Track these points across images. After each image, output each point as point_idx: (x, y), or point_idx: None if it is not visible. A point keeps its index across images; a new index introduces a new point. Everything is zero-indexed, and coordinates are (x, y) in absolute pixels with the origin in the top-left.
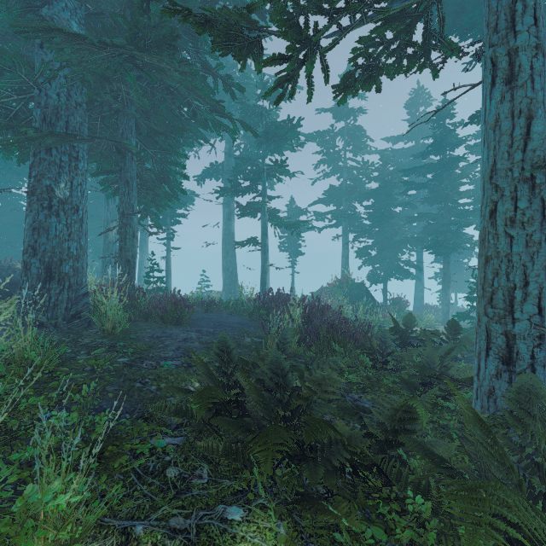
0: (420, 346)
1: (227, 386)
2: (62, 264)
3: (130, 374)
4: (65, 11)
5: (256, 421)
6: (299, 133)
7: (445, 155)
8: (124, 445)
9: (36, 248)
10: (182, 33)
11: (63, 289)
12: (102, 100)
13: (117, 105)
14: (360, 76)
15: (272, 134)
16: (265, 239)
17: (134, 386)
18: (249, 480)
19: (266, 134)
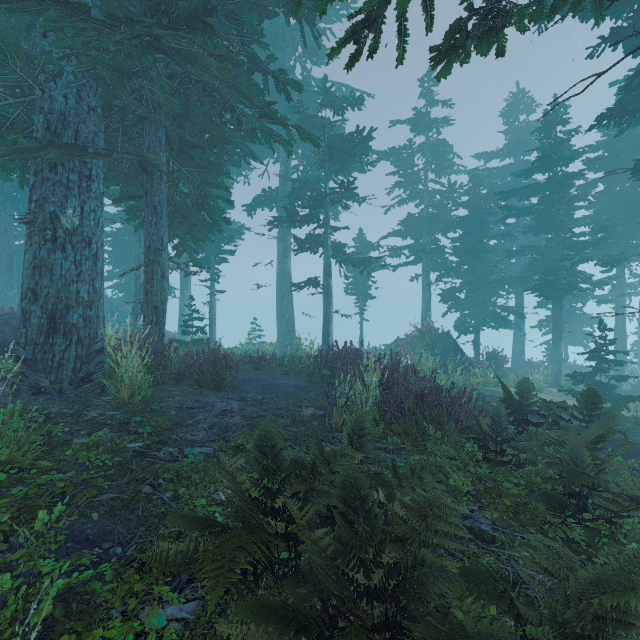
0: (541, 424)
1: (271, 511)
2: (69, 312)
3: (139, 471)
4: None
5: (317, 584)
6: (370, 148)
7: (556, 172)
8: (90, 632)
9: (37, 292)
10: (223, 18)
11: (70, 345)
12: (123, 104)
13: (141, 110)
14: (474, 29)
15: (337, 149)
16: (328, 279)
17: (140, 492)
18: None
19: (329, 149)
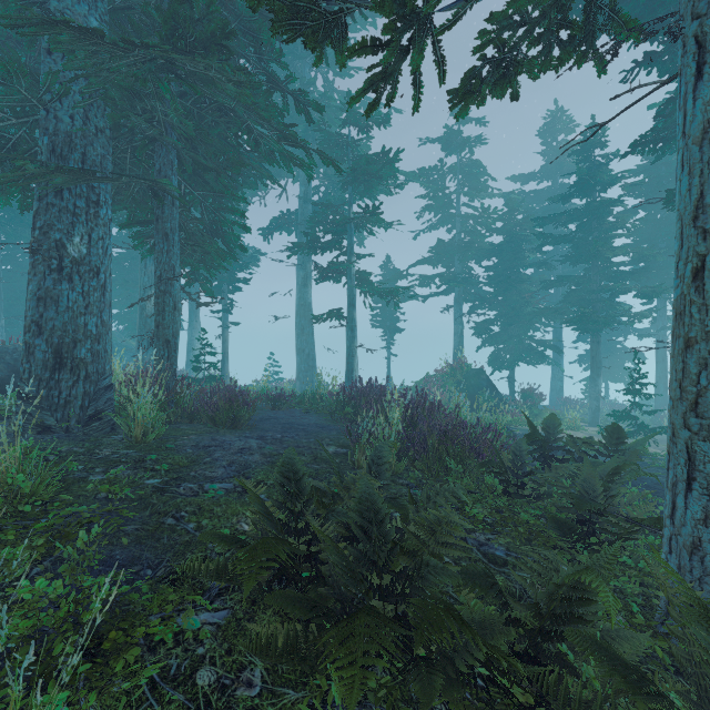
0: (567, 460)
1: (294, 531)
2: (76, 346)
3: (161, 505)
4: (81, 4)
5: (337, 589)
6: (397, 170)
7: (594, 198)
8: (134, 630)
9: (41, 325)
10: (239, 34)
11: (78, 381)
12: (132, 124)
13: (152, 131)
14: (489, 76)
15: (361, 171)
16: (352, 311)
17: (164, 524)
18: (325, 690)
19: (353, 171)
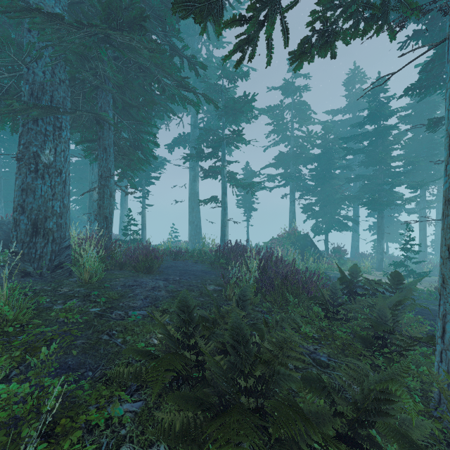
0: (364, 295)
1: (187, 346)
2: (47, 220)
3: (99, 326)
4: None
5: (216, 388)
6: (253, 107)
7: (379, 125)
8: (78, 417)
9: (24, 207)
10: (152, 19)
11: (47, 243)
12: (83, 77)
13: (96, 82)
14: (316, 42)
15: (230, 108)
16: (225, 197)
17: (101, 339)
18: None
19: (225, 108)
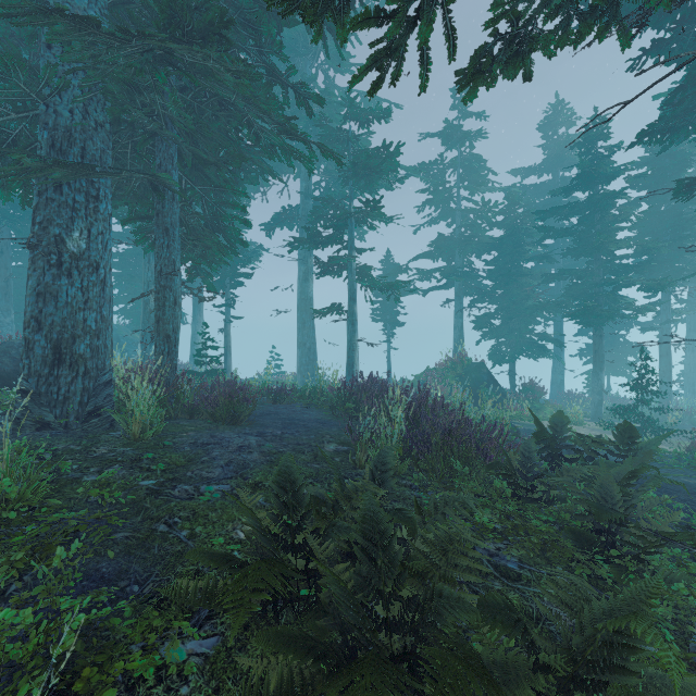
0: (575, 460)
1: (291, 547)
2: (75, 341)
3: (154, 509)
4: None
5: (337, 618)
6: (397, 164)
7: (597, 191)
8: (111, 665)
9: (41, 321)
10: (239, 27)
11: (76, 377)
12: (133, 119)
13: (152, 125)
14: (500, 54)
15: (362, 165)
16: (353, 305)
17: (156, 531)
18: None
19: (354, 166)
